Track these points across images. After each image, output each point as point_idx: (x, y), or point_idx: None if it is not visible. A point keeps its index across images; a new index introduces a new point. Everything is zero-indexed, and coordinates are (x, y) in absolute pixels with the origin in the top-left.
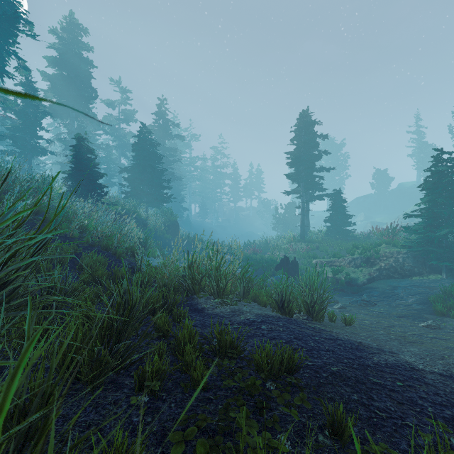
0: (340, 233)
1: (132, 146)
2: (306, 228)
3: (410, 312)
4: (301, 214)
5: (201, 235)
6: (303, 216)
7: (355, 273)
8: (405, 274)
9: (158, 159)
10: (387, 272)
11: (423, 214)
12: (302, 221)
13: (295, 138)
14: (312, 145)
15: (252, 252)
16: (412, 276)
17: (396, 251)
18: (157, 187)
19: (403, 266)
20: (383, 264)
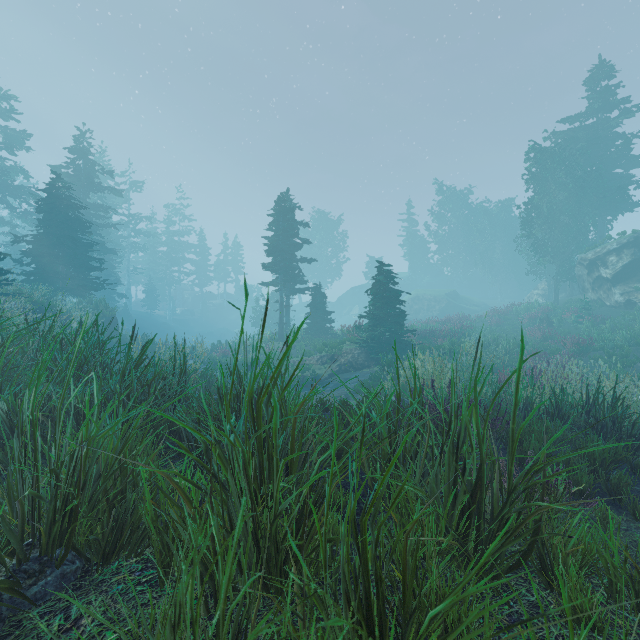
0: (320, 331)
1: (38, 206)
2: (286, 325)
3: (342, 394)
4: (280, 310)
5: (151, 335)
6: (282, 312)
7: (320, 370)
8: (358, 367)
9: (83, 228)
10: (345, 367)
11: (370, 315)
12: (281, 318)
13: (273, 224)
14: (291, 233)
15: (222, 355)
16: (363, 369)
17: (354, 348)
18: (82, 268)
19: (357, 361)
20: (343, 360)
